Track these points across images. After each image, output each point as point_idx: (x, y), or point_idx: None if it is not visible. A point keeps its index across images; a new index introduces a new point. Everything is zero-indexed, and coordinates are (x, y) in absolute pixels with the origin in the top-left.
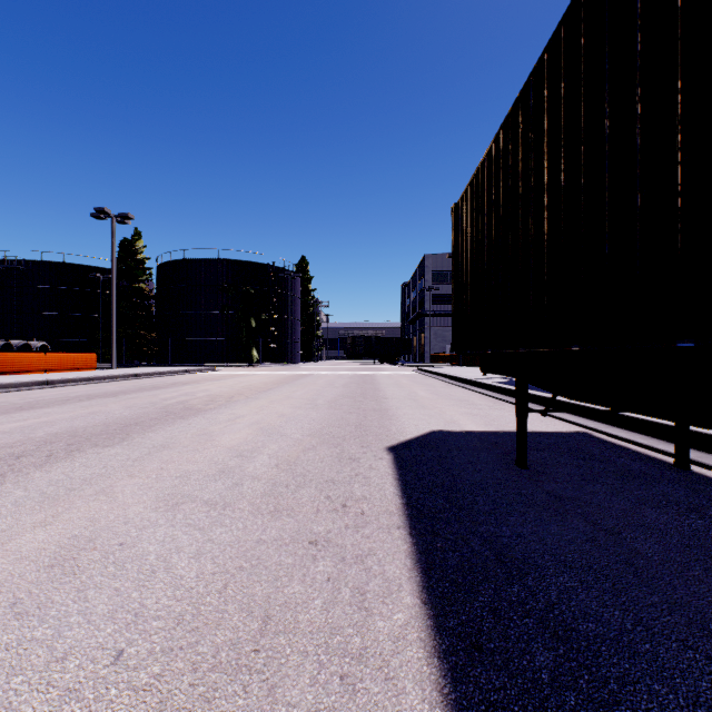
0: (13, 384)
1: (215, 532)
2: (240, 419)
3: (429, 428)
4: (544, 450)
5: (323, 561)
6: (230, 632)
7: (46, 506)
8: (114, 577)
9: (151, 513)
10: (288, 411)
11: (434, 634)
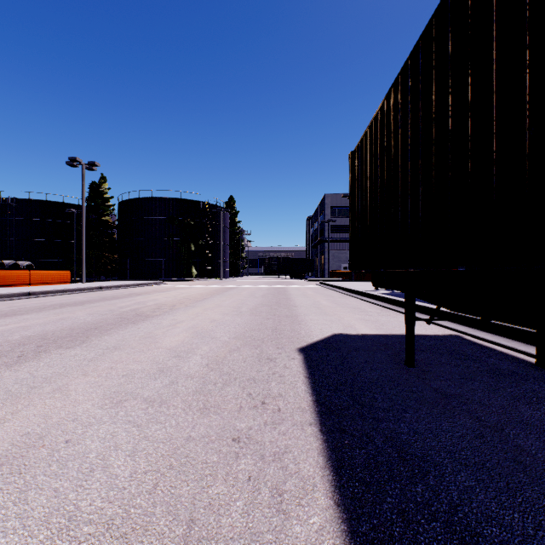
0: (3, 295)
1: (150, 429)
2: (180, 324)
3: (332, 332)
4: (426, 350)
5: (244, 459)
6: (156, 539)
7: (8, 404)
8: (55, 477)
9: (97, 410)
10: (218, 317)
11: (348, 541)
